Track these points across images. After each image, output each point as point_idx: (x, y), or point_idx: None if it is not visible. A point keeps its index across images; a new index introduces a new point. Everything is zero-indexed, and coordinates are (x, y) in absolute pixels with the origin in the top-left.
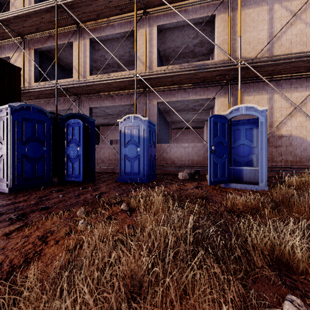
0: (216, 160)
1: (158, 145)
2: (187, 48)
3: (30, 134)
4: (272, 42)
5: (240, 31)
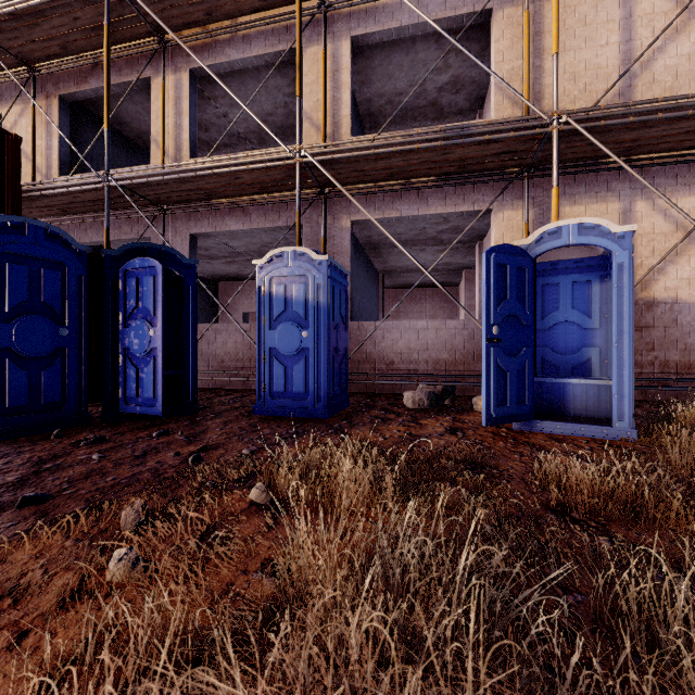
0: (503, 361)
1: (354, 325)
2: (422, 96)
3: (25, 296)
4: (631, 74)
5: (556, 42)
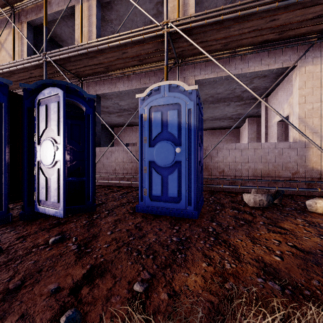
0: None
1: None
2: None
3: None
4: None
5: None
